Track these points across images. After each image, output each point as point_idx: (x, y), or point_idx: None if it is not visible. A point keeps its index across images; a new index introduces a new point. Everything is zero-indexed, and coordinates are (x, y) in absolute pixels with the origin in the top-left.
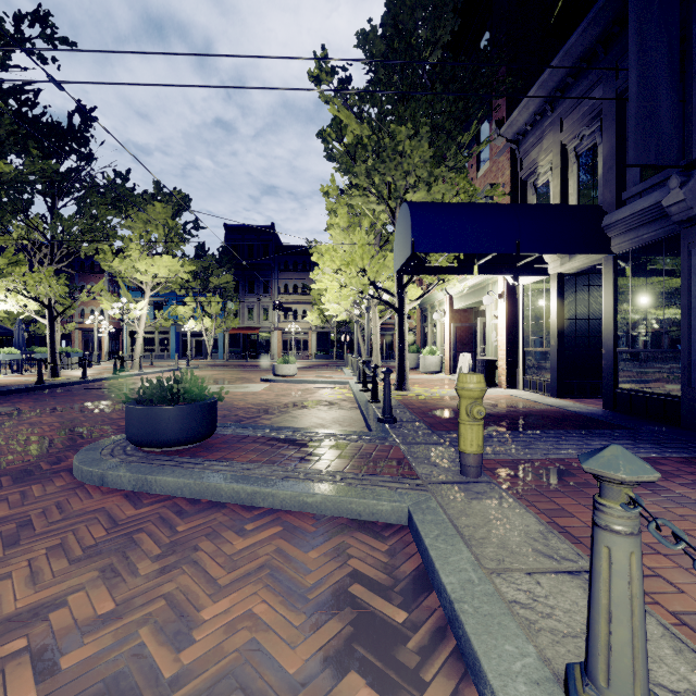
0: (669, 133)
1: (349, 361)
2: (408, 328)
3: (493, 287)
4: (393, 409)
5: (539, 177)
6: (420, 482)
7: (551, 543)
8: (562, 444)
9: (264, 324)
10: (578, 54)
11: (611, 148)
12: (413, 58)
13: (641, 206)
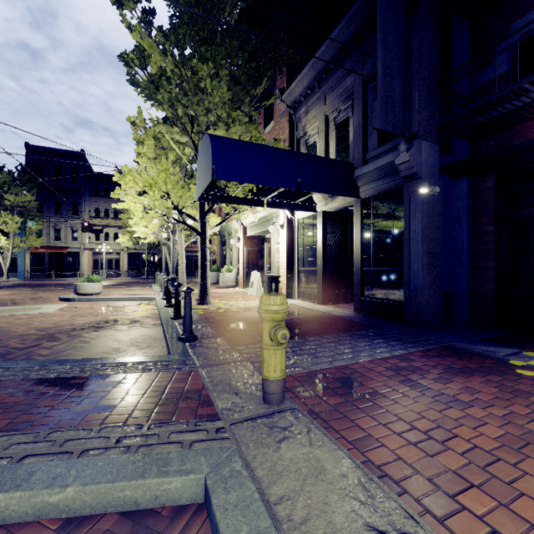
0: (399, 111)
1: (158, 278)
2: (210, 251)
3: (276, 220)
4: (194, 324)
5: (310, 138)
6: (221, 424)
7: (379, 502)
8: (340, 348)
9: (73, 244)
10: (338, 46)
11: (359, 120)
12: (214, 5)
13: (380, 163)
